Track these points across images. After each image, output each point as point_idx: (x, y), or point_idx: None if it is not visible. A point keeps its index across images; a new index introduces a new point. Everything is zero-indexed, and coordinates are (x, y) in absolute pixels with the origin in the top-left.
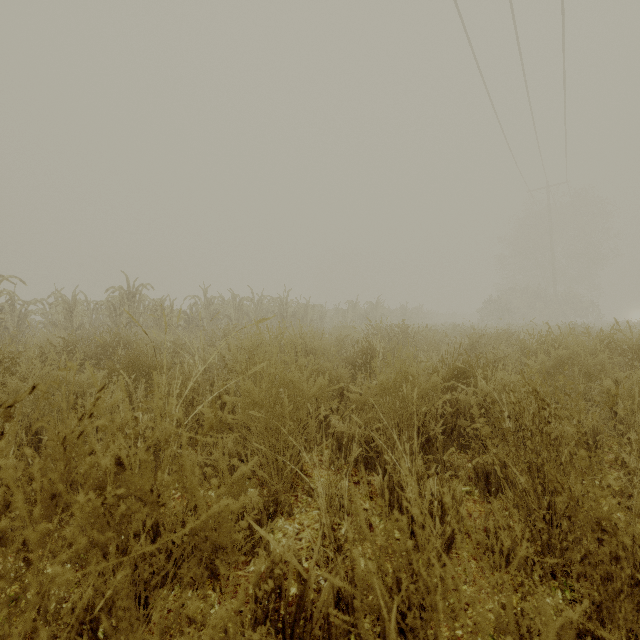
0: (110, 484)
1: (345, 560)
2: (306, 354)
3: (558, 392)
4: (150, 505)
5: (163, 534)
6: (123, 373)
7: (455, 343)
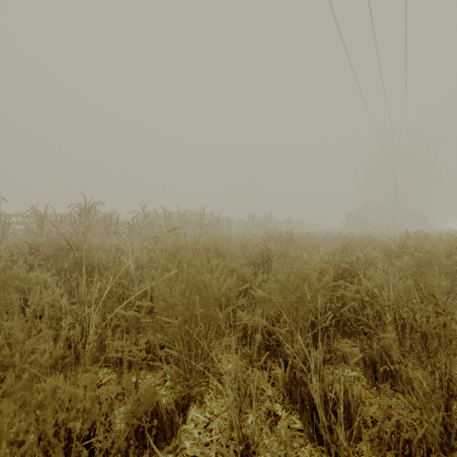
0: None
1: None
2: (217, 255)
3: None
4: None
5: None
6: (47, 278)
7: (331, 246)
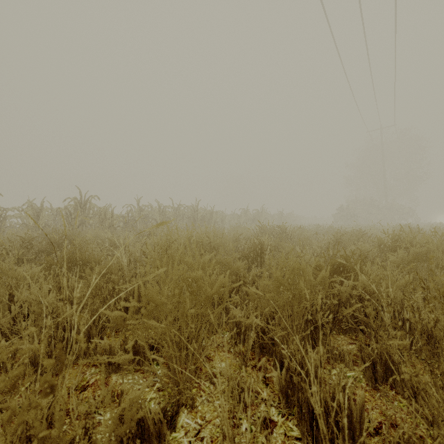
0: None
1: None
2: (210, 249)
3: None
4: None
5: None
6: (26, 275)
7: (323, 239)
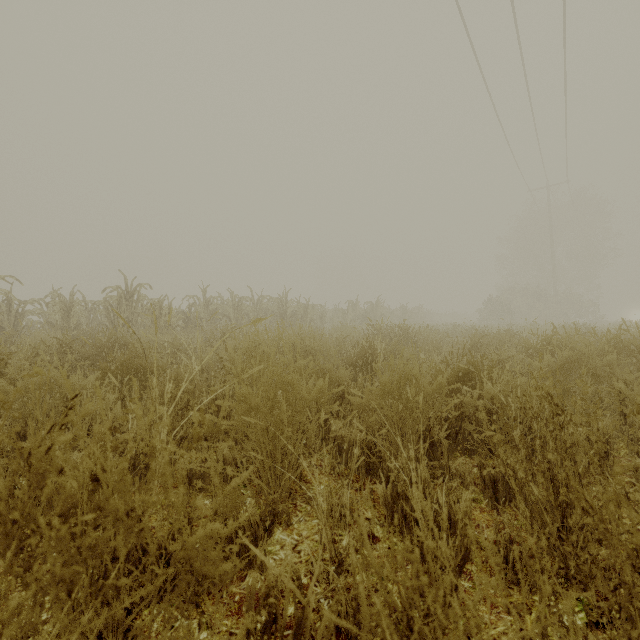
0: (83, 505)
1: (347, 579)
2: (306, 355)
3: (575, 397)
4: (126, 531)
5: (143, 560)
6: (111, 376)
7: (457, 343)
